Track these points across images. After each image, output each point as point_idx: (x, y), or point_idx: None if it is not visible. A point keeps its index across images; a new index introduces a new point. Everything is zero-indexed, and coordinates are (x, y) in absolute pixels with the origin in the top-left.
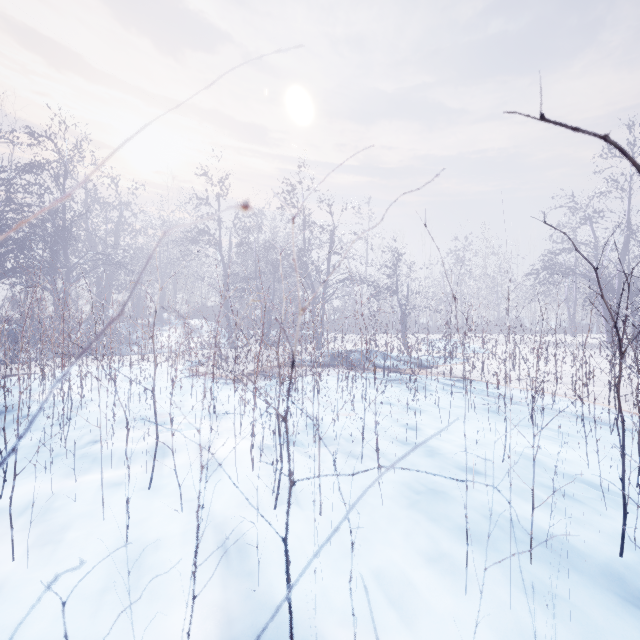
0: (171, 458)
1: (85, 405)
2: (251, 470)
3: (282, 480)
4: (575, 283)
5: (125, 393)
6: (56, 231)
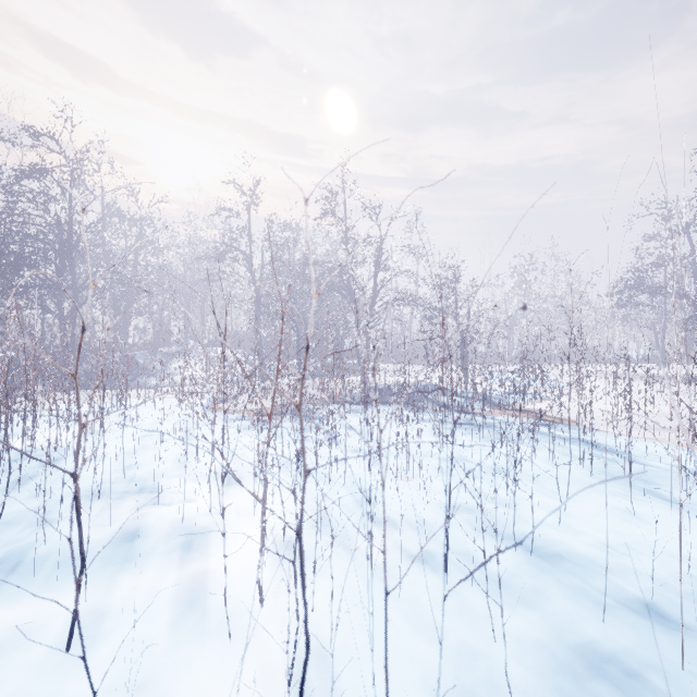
0: (135, 568)
1: (58, 459)
2: (258, 608)
3: (311, 638)
4: (664, 305)
5: (118, 441)
6: (60, 245)
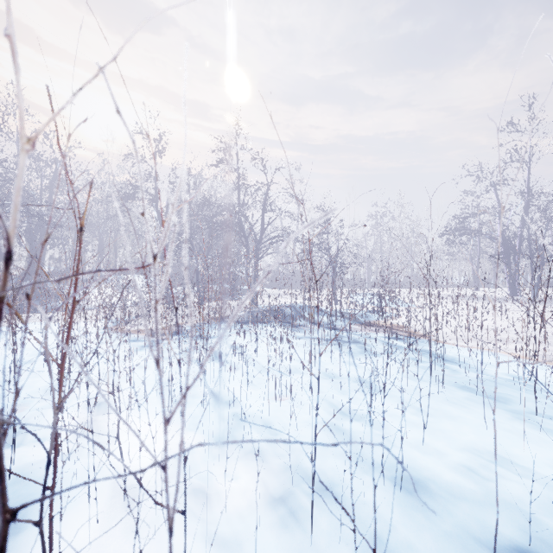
0: None
1: None
2: None
3: None
4: (478, 244)
5: None
6: None
